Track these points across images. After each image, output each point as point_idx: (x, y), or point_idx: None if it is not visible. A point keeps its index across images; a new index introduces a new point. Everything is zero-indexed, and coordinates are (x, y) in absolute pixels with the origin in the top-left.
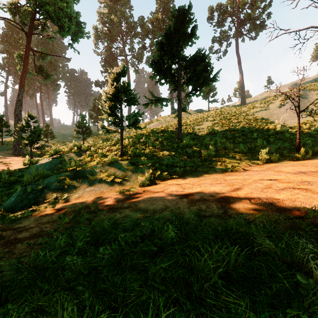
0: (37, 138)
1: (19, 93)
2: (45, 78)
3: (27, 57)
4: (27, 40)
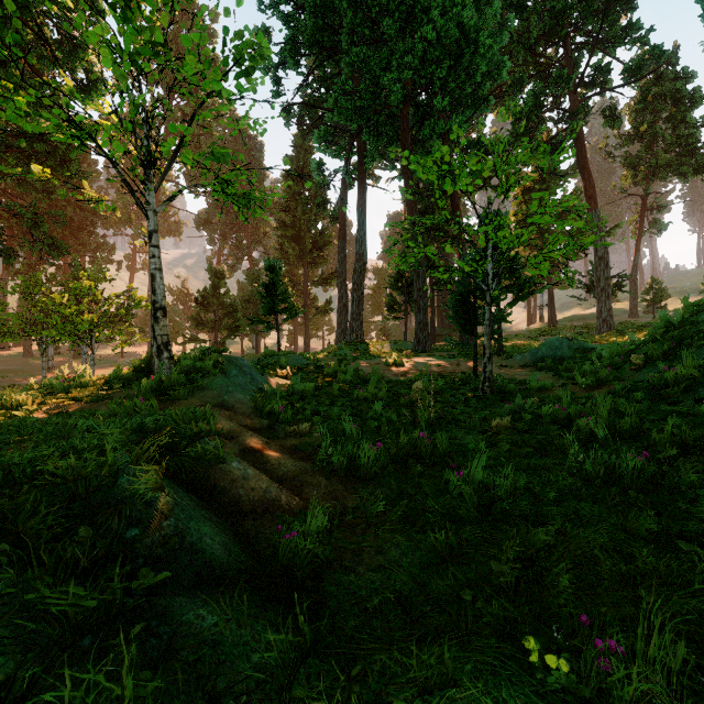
0: (658, 299)
1: (634, 258)
2: (660, 230)
3: (642, 221)
4: (642, 203)
